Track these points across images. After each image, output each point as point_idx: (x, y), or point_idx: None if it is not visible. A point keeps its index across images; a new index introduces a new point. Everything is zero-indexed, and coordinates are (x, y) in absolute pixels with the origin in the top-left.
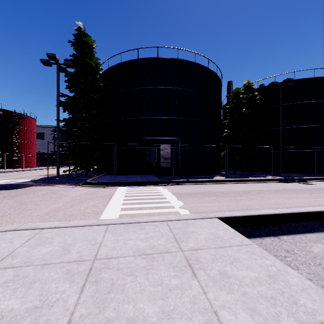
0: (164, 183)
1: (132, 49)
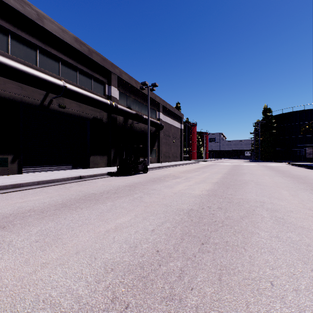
0: (311, 162)
1: (289, 108)
